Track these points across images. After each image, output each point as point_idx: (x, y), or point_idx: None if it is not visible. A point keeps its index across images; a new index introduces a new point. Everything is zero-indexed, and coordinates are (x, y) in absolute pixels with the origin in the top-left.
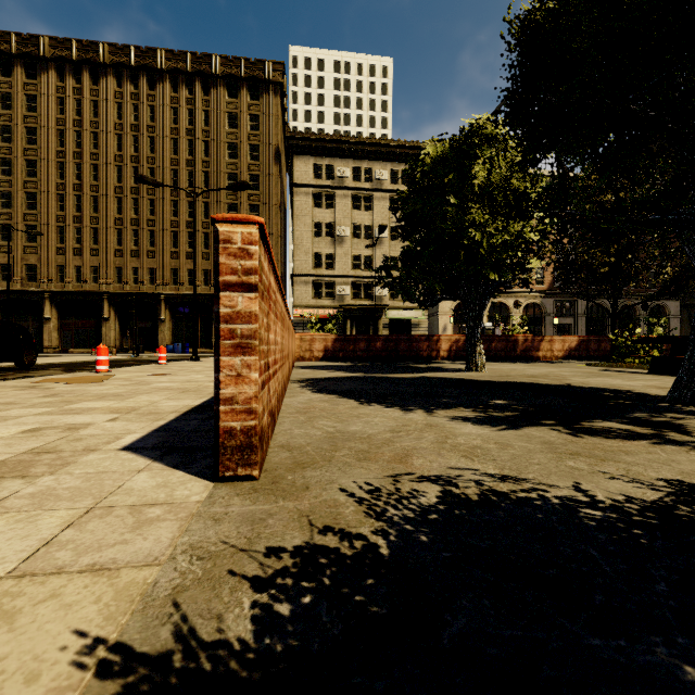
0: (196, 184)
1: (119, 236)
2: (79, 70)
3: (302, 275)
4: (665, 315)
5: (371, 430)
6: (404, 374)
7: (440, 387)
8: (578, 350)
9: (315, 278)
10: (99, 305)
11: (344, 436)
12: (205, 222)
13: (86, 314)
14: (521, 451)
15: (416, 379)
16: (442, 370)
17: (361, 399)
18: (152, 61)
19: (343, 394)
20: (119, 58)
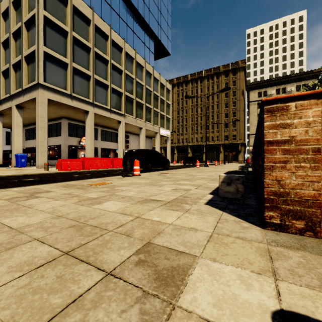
0: (214, 109)
1: (192, 128)
2: (182, 84)
3: (253, 134)
4: None
5: None
6: None
7: None
8: None
9: None
10: (187, 149)
11: None
12: (217, 120)
13: (183, 151)
14: None
15: None
16: None
17: None
18: (201, 75)
19: None
20: (192, 77)
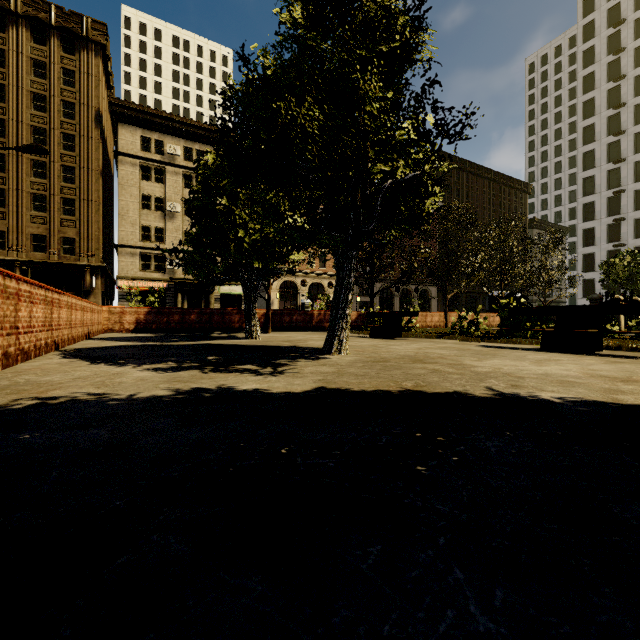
0: None
1: None
2: None
3: (128, 246)
4: (429, 297)
5: (59, 379)
6: (188, 342)
7: (192, 350)
8: (357, 321)
9: (143, 250)
10: None
11: (26, 383)
12: (0, 176)
13: None
14: (146, 382)
15: (187, 345)
16: (228, 338)
17: (99, 361)
18: None
19: (89, 358)
20: None
